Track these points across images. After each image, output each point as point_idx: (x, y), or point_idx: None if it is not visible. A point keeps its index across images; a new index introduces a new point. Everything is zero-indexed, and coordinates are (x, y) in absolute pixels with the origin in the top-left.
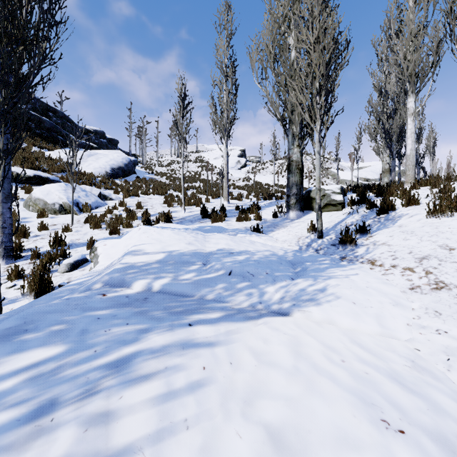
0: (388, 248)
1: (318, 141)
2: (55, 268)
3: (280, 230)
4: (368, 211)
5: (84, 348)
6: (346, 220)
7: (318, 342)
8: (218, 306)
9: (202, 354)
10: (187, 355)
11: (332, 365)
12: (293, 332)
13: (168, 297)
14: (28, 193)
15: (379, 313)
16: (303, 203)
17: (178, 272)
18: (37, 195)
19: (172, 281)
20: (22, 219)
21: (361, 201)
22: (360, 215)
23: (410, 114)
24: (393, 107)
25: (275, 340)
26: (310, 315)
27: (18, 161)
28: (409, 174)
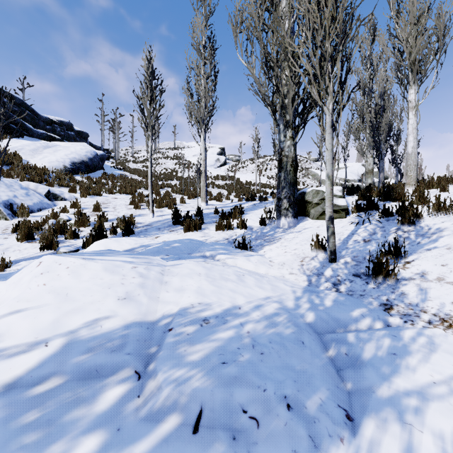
0: None
1: (330, 125)
2: None
3: (272, 244)
4: (382, 221)
5: None
6: (358, 232)
7: None
8: None
9: None
10: None
11: None
12: None
13: None
14: None
15: None
16: (296, 208)
17: (39, 449)
18: None
19: None
20: None
21: (368, 206)
22: (374, 226)
23: (411, 107)
24: (382, 104)
25: None
26: None
27: None
28: (411, 175)
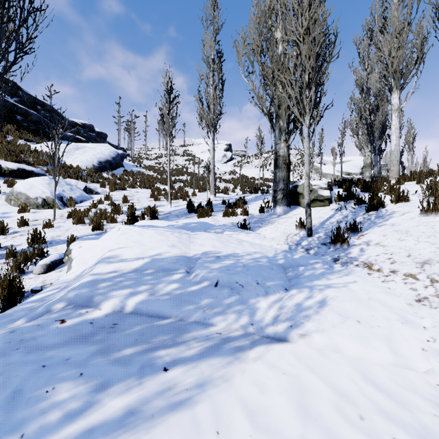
0: (383, 250)
1: (307, 135)
2: (30, 268)
3: (267, 226)
4: (356, 207)
5: (7, 431)
6: (335, 216)
7: (326, 385)
8: (203, 332)
9: (179, 422)
10: (157, 427)
11: (350, 430)
12: (294, 369)
13: (142, 320)
14: (11, 186)
15: (388, 335)
16: (289, 199)
17: (157, 284)
18: (19, 189)
19: (149, 297)
20: (2, 214)
21: (348, 196)
22: (348, 211)
23: (394, 110)
24: (376, 103)
25: (274, 386)
26: (311, 340)
27: (3, 153)
28: (393, 169)
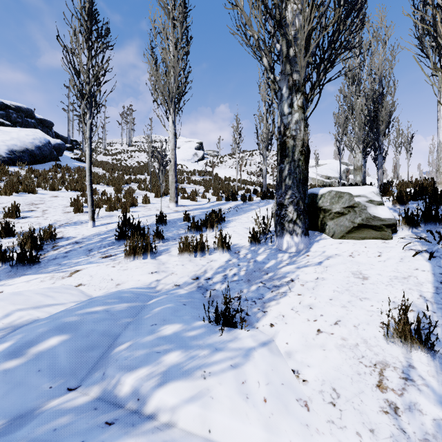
0: None
1: None
2: None
3: (282, 298)
4: None
5: None
6: None
7: None
8: None
9: None
10: None
11: None
12: None
13: None
14: None
15: None
16: (307, 220)
17: None
18: None
19: None
20: None
21: (427, 219)
22: None
23: None
24: (380, 91)
25: None
26: None
27: None
28: None
